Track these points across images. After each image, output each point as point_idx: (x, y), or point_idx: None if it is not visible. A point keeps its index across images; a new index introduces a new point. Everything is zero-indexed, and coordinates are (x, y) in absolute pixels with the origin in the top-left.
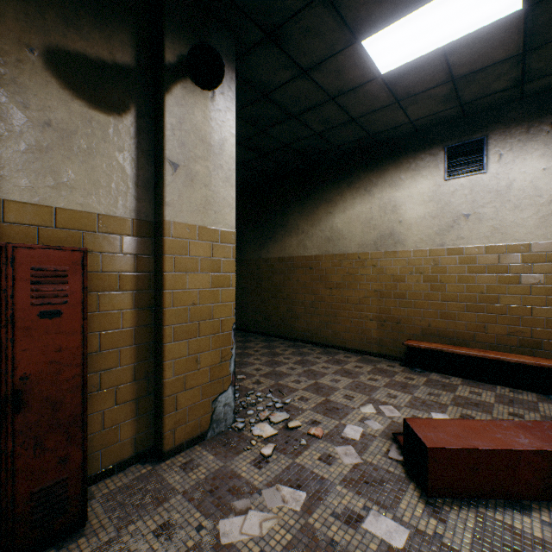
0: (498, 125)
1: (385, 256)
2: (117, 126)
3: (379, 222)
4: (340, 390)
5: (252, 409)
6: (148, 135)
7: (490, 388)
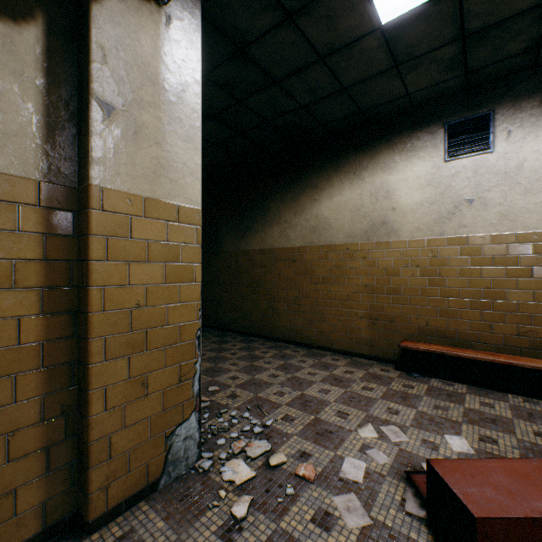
0: (506, 98)
1: (377, 247)
2: (11, 37)
3: (370, 209)
4: (331, 404)
5: (224, 436)
6: (67, 62)
7: (501, 397)
